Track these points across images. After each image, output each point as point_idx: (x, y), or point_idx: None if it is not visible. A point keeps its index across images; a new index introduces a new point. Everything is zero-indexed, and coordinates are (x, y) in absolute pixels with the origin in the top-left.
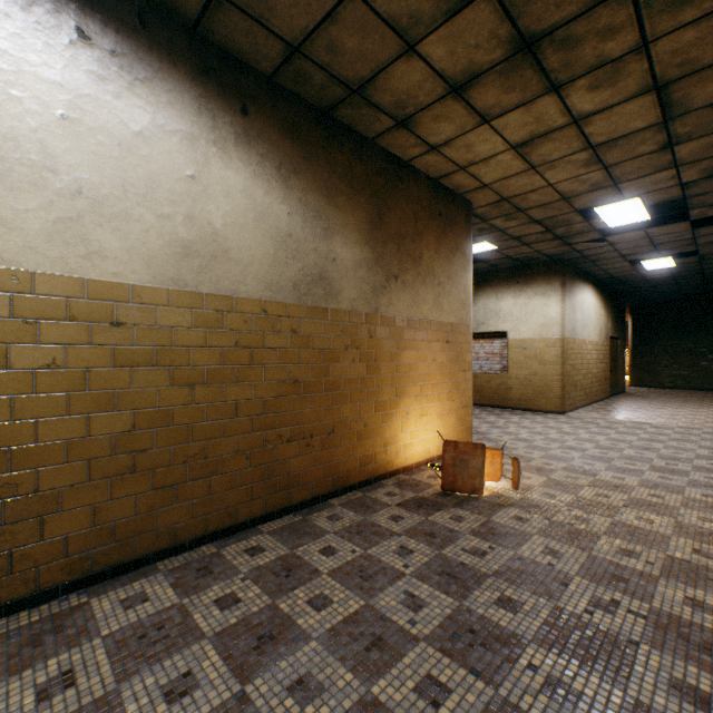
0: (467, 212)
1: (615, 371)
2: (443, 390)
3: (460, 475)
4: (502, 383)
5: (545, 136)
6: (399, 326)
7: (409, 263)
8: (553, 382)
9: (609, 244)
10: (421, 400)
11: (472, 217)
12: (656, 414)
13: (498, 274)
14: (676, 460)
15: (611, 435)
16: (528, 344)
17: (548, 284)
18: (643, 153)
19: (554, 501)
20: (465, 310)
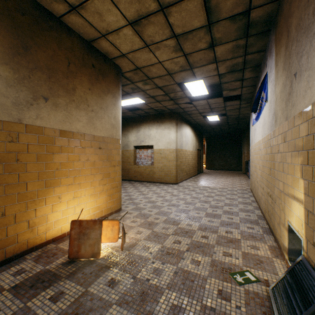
0: (117, 71)
1: (199, 163)
2: (97, 178)
3: (83, 245)
4: (151, 170)
5: (147, 18)
6: (50, 135)
7: (62, 91)
8: (172, 169)
9: (194, 106)
10: (75, 187)
11: (125, 79)
12: (212, 182)
13: (149, 117)
14: (217, 208)
15: (193, 194)
16: (162, 151)
17: (171, 123)
18: (201, 48)
19: (147, 254)
20: (115, 129)
